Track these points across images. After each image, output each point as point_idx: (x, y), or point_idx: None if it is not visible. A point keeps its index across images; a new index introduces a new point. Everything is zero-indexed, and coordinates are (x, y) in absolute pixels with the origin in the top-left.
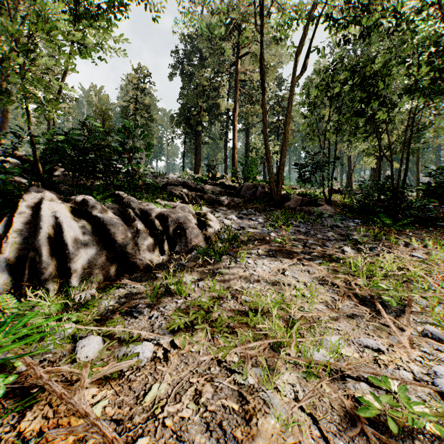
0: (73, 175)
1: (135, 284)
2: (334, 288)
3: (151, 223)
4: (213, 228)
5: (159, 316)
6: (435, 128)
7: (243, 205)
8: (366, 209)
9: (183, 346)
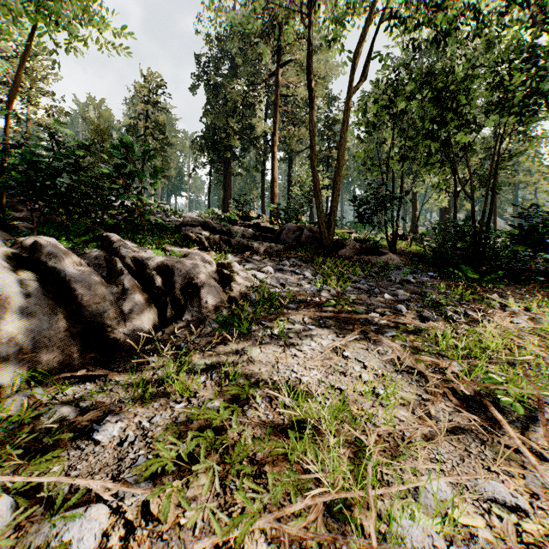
0: (31, 206)
1: (113, 374)
2: (428, 388)
3: (148, 279)
4: (240, 285)
5: (139, 437)
6: (528, 156)
7: (284, 252)
8: (442, 258)
9: (163, 517)
